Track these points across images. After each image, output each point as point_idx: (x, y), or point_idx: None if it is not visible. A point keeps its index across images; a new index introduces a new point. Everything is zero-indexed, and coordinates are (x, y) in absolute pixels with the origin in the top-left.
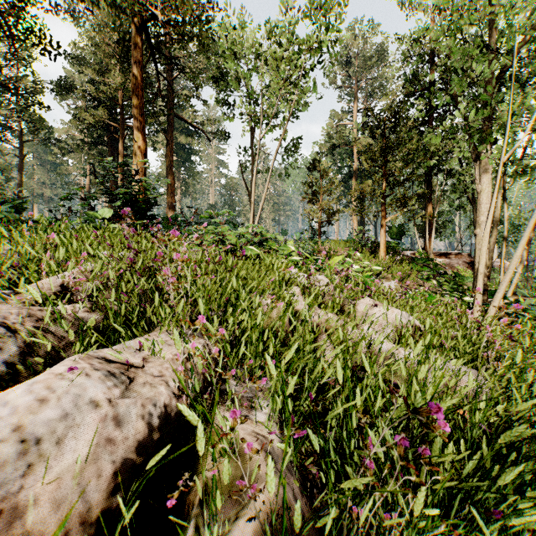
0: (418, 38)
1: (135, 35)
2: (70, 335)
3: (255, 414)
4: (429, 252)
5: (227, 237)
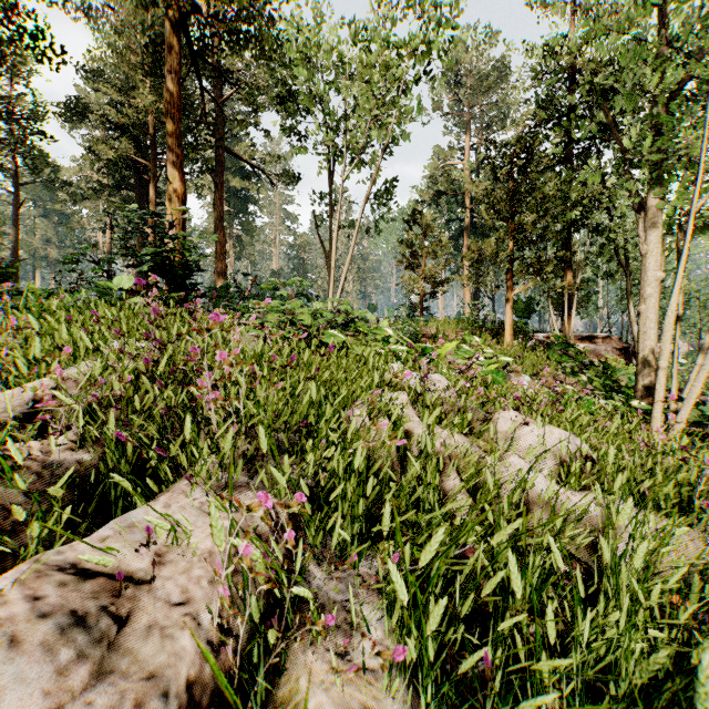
0: (554, 47)
1: (169, 35)
2: (18, 513)
3: (363, 655)
4: (568, 335)
5: (298, 317)
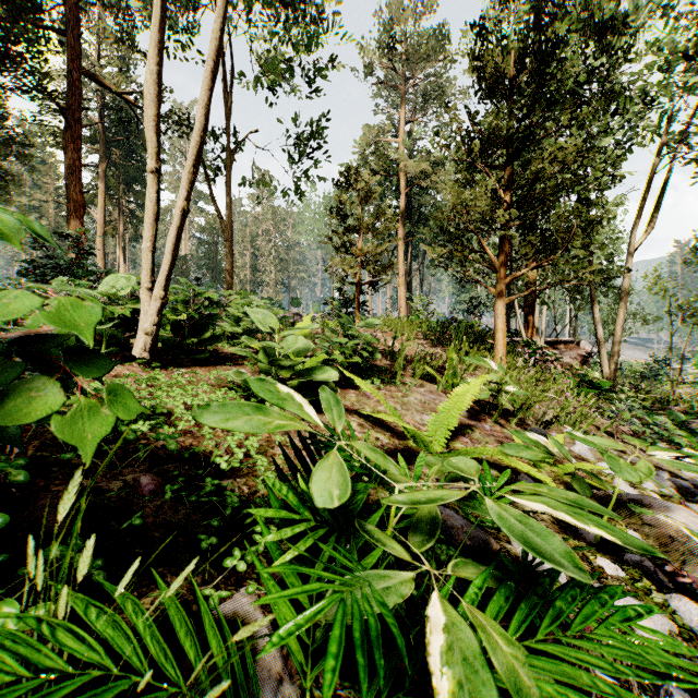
0: None
1: None
2: None
3: None
4: (539, 341)
5: None
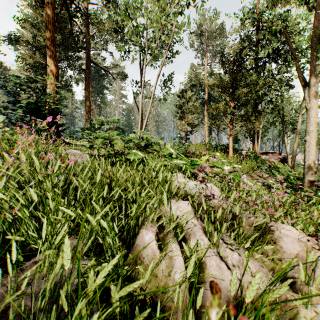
0: (250, 11)
1: None
2: None
3: None
4: (257, 152)
5: (114, 141)
